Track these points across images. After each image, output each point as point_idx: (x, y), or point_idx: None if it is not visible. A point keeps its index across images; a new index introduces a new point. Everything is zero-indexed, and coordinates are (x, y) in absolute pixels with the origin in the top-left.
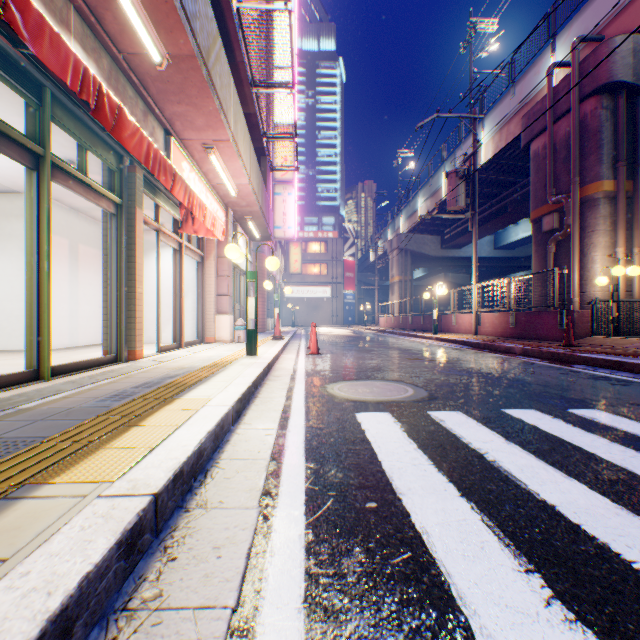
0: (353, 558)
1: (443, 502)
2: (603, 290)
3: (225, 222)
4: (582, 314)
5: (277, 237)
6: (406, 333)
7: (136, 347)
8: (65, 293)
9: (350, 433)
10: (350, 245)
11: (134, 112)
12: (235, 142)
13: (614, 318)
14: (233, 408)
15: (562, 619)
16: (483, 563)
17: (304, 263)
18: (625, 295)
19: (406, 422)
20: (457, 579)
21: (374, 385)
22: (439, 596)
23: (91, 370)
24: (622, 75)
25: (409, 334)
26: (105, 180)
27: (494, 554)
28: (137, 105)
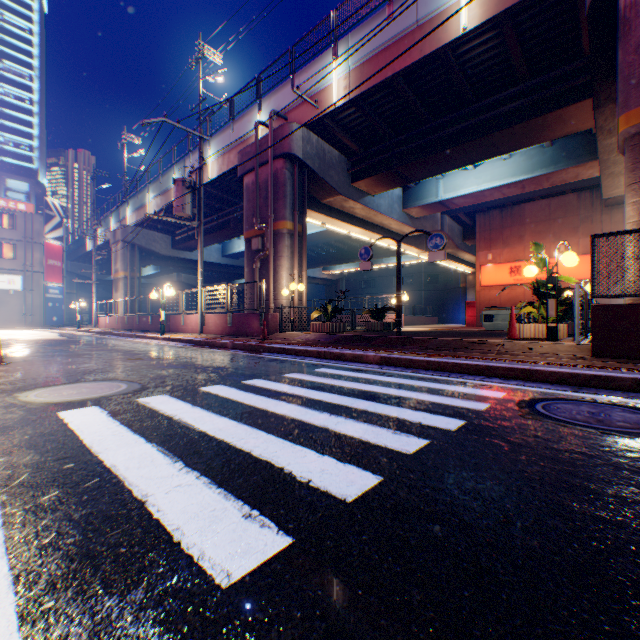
0: (51, 495)
1: (133, 448)
2: (288, 299)
3: None
4: (275, 316)
5: None
6: (133, 334)
7: None
8: None
9: (51, 428)
10: (57, 226)
11: None
12: None
13: (294, 319)
14: None
15: (186, 472)
16: (151, 467)
17: None
18: (300, 303)
19: (115, 409)
20: (131, 478)
21: (85, 386)
22: (117, 488)
23: None
24: (297, 152)
25: (136, 335)
26: None
27: (160, 461)
28: None
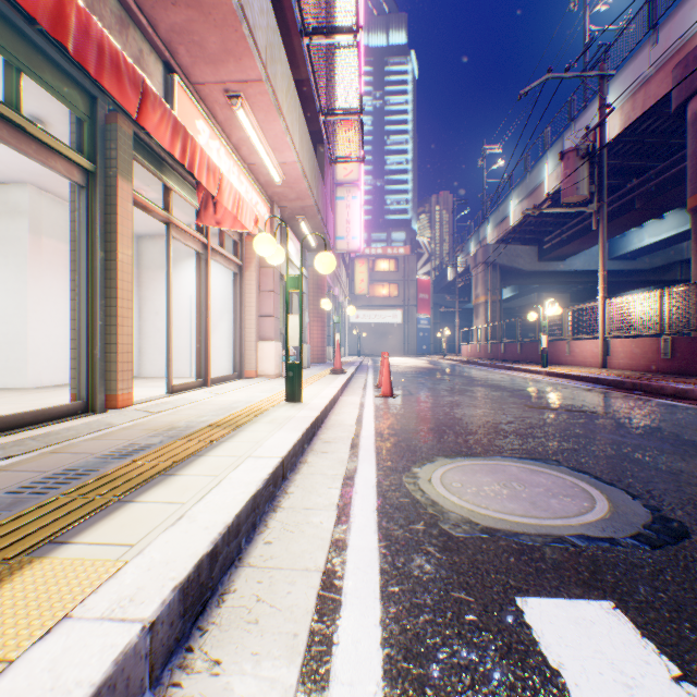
0: None
1: None
2: None
3: (269, 221)
4: None
5: (339, 250)
6: (501, 365)
7: (117, 389)
8: (64, 314)
9: None
10: (424, 262)
11: (96, 9)
12: (271, 87)
13: None
14: (157, 623)
15: None
16: None
17: (371, 284)
18: None
19: None
20: None
21: (509, 473)
22: None
23: (24, 430)
24: None
25: (505, 366)
26: (74, 138)
27: None
28: (103, 0)
